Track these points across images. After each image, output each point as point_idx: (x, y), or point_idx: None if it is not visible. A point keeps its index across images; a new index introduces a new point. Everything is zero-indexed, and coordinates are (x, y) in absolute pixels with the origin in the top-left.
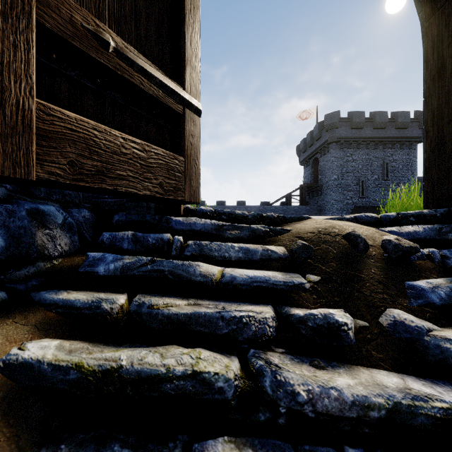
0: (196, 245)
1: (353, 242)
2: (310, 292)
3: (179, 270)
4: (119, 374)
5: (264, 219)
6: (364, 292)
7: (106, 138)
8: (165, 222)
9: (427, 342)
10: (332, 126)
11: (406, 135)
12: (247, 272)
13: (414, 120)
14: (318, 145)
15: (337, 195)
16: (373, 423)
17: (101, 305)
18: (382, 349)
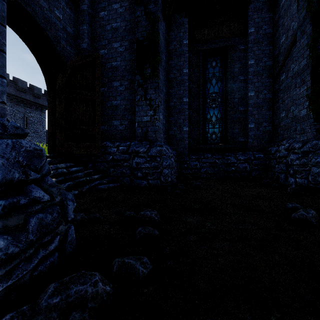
0: None
1: None
2: None
3: None
4: None
5: None
6: None
7: None
8: None
9: None
10: None
11: (39, 102)
12: None
13: (44, 95)
14: None
15: None
16: None
17: None
18: None
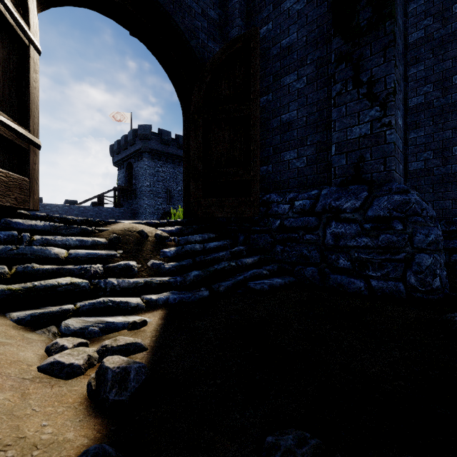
0: (43, 239)
1: (142, 235)
2: (120, 257)
3: (39, 252)
4: (35, 287)
5: (89, 222)
6: (144, 255)
7: None
8: (5, 224)
9: (162, 267)
10: (146, 137)
11: None
12: (85, 251)
13: None
14: (133, 151)
15: (150, 201)
16: (139, 288)
17: None
18: (147, 272)
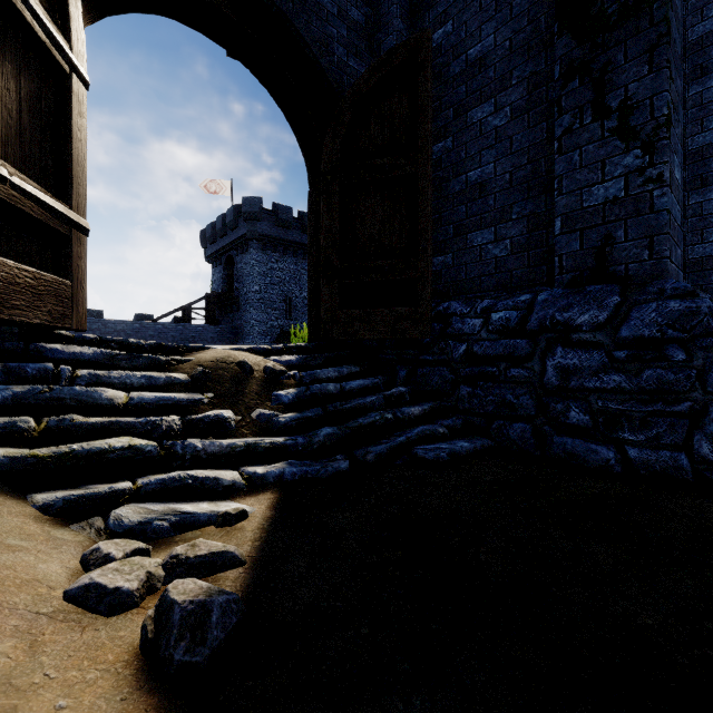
0: (92, 375)
1: (243, 368)
2: (208, 404)
3: (84, 396)
4: (73, 453)
5: (163, 348)
6: (246, 400)
7: (4, 269)
8: (36, 351)
9: (274, 421)
10: (253, 217)
11: None
12: (154, 394)
13: None
14: (234, 239)
15: (260, 314)
16: (237, 455)
17: (17, 424)
18: (250, 429)
